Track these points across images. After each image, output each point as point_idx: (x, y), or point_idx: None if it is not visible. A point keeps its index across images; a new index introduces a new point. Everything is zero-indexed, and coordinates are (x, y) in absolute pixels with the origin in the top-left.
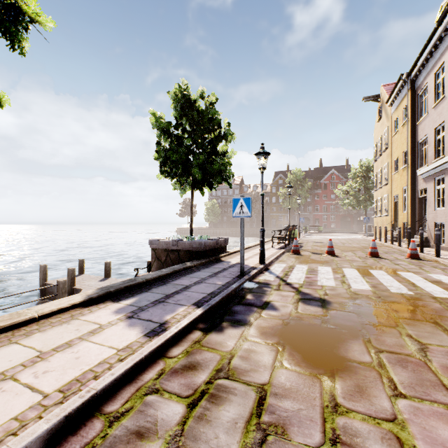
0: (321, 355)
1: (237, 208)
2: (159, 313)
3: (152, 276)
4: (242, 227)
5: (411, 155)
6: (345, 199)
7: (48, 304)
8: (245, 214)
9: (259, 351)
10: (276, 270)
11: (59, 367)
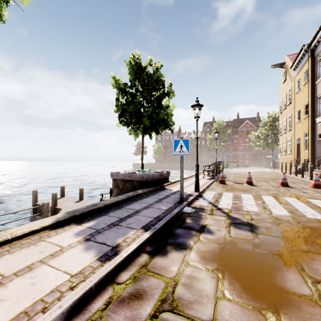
0: (260, 284)
1: (178, 148)
2: (112, 236)
3: (111, 201)
4: (182, 163)
5: (311, 107)
6: (257, 141)
7: (22, 227)
8: (184, 152)
9: (200, 278)
10: (208, 197)
11: (14, 295)
